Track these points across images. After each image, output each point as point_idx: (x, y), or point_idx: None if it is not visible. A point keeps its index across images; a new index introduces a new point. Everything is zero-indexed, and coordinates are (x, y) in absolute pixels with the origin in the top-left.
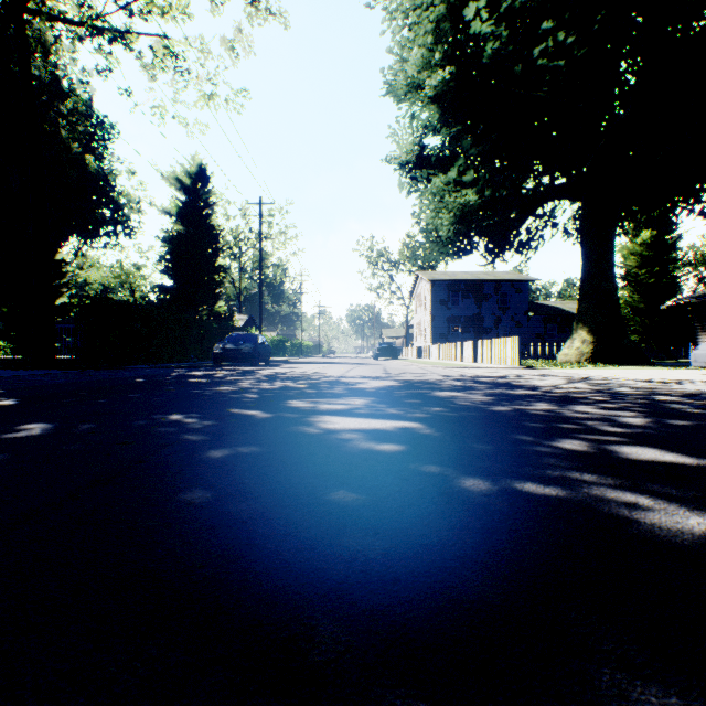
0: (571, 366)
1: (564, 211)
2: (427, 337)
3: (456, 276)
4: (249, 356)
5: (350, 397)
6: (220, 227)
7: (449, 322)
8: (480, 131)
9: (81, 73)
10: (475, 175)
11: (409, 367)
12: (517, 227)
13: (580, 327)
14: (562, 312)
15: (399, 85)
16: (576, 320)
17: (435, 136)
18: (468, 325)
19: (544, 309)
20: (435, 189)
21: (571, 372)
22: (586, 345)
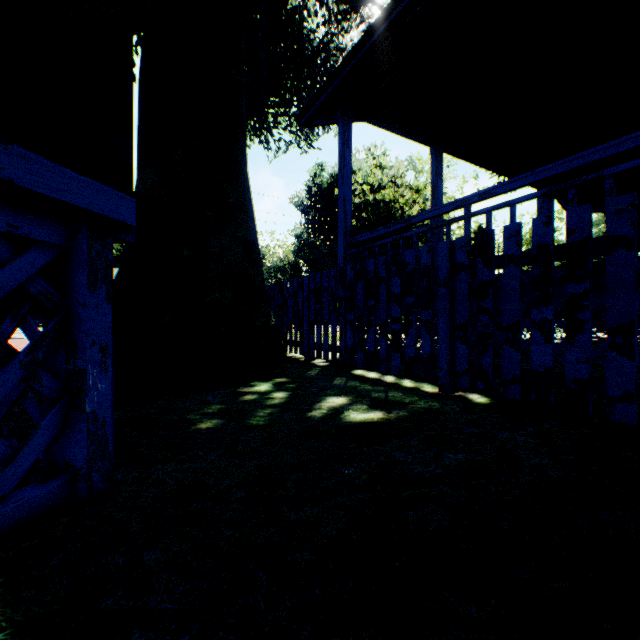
0: None
1: None
2: None
3: None
4: None
5: None
6: None
7: None
8: None
9: None
10: None
11: None
12: None
13: None
14: None
15: None
16: None
17: None
18: None
19: None
20: None
21: None
22: None
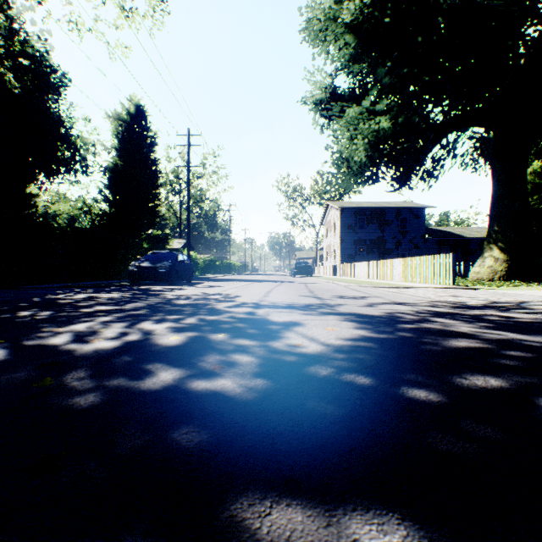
0: (507, 285)
1: (463, 143)
2: (336, 257)
3: (361, 204)
4: (165, 275)
5: (272, 512)
6: (155, 160)
7: (356, 244)
8: (390, 67)
9: (40, 32)
10: (387, 106)
11: (334, 287)
12: (425, 154)
13: (493, 246)
14: (454, 236)
15: (316, 23)
16: (487, 239)
17: (348, 71)
18: (372, 247)
19: (438, 233)
20: (350, 117)
21: (537, 294)
22: (499, 264)
